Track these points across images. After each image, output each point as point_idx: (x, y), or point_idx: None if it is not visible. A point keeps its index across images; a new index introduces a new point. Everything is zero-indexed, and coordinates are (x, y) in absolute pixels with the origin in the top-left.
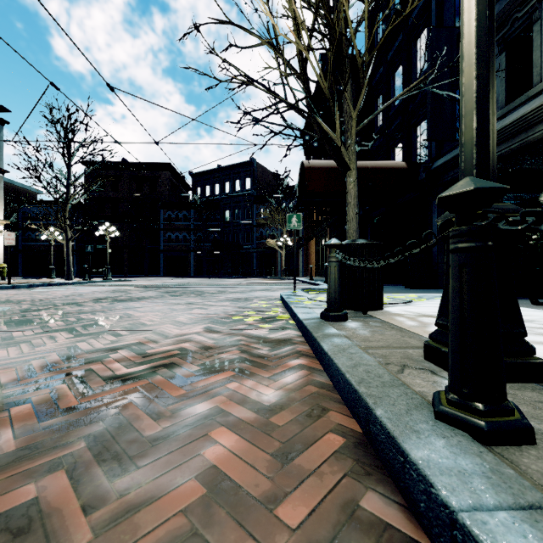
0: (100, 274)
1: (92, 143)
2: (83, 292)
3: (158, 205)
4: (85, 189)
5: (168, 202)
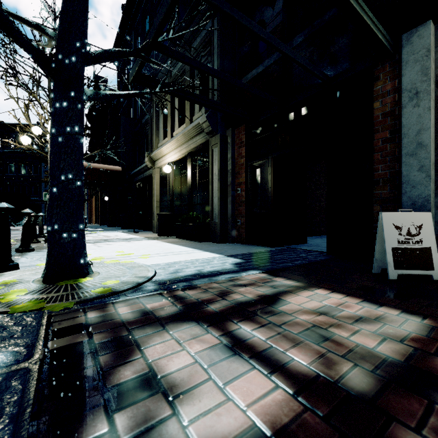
0: None
1: None
2: None
3: None
4: None
5: None
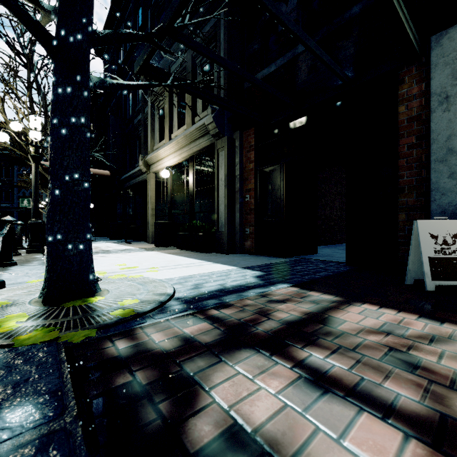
0: None
1: None
2: None
3: None
4: None
5: None
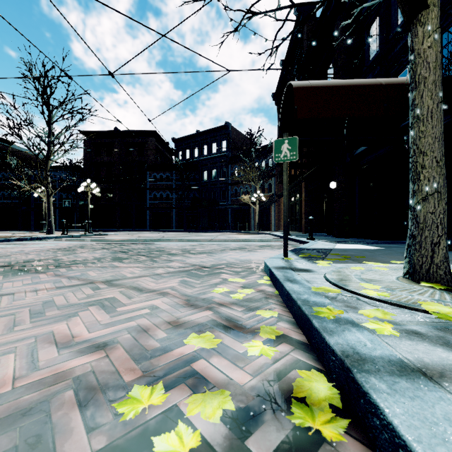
0: (96, 228)
1: (71, 102)
2: (25, 250)
3: (145, 168)
4: (84, 155)
5: (153, 164)
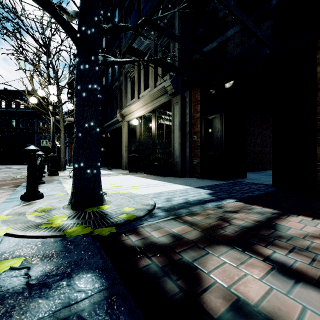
0: None
1: None
2: None
3: None
4: None
5: None
